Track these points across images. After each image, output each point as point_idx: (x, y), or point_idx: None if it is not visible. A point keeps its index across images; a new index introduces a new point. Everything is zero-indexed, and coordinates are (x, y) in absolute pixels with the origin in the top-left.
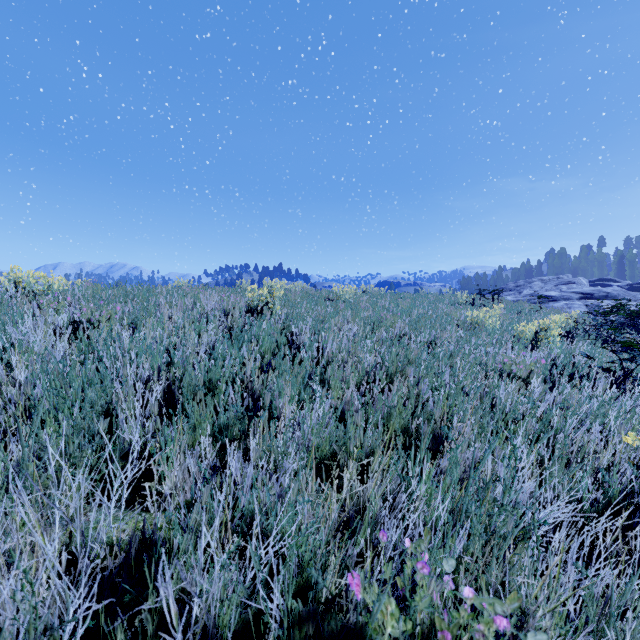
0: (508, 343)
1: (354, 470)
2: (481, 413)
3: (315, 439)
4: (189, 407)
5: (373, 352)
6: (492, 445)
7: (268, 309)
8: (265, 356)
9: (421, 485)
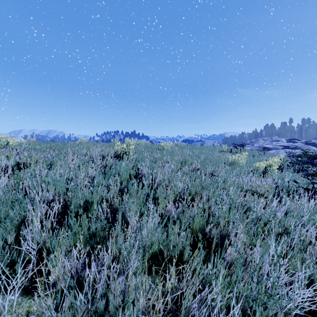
0: (251, 173)
1: (173, 272)
2: (247, 221)
3: (147, 254)
4: (72, 221)
5: (182, 180)
6: (264, 255)
7: (126, 155)
8: (123, 182)
9: (217, 281)
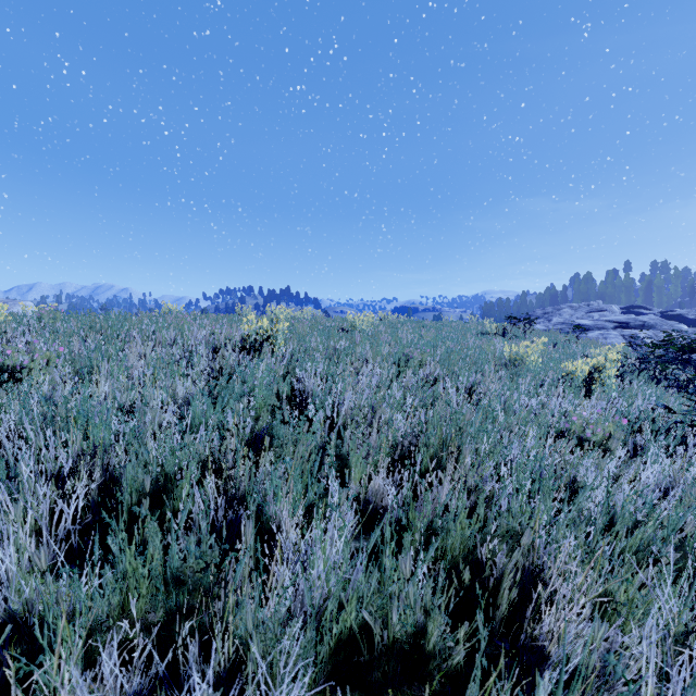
0: (560, 387)
1: None
2: (587, 530)
3: None
4: (114, 542)
5: (405, 409)
6: None
7: (269, 345)
8: (261, 414)
9: None
